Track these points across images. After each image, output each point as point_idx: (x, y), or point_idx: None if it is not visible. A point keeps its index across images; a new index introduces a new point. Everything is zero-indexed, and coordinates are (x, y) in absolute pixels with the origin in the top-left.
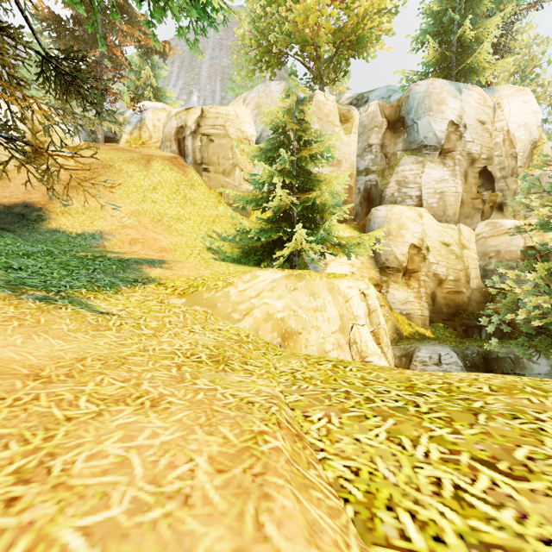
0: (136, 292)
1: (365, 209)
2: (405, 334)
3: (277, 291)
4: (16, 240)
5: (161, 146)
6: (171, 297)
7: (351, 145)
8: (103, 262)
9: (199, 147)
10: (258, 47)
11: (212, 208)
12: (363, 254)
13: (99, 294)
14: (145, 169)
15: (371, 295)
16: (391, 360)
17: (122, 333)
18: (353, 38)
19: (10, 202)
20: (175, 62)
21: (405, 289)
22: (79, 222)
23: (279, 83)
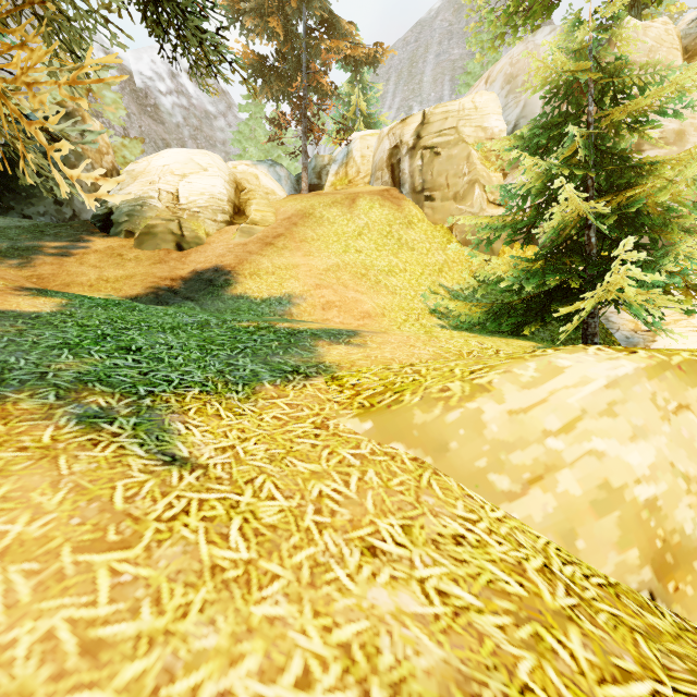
0: (283, 397)
1: None
2: None
3: (626, 416)
4: (193, 310)
5: (371, 180)
6: (344, 414)
7: None
8: (264, 336)
9: (419, 167)
10: None
11: (438, 251)
12: None
13: (214, 401)
14: (349, 211)
15: None
16: None
17: (154, 561)
18: None
19: (203, 267)
20: (391, 78)
21: None
22: (267, 285)
23: (549, 30)
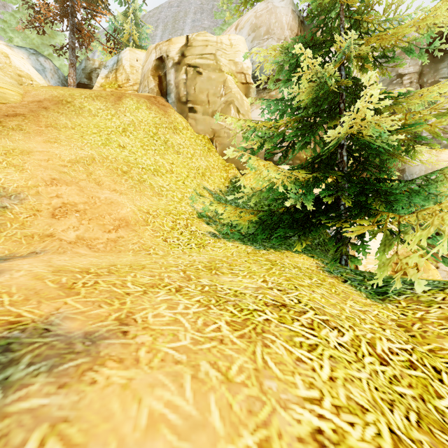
0: None
1: None
2: None
3: None
4: None
5: (139, 88)
6: None
7: None
8: None
9: (184, 81)
10: None
11: (201, 157)
12: None
13: None
14: (113, 106)
15: None
16: None
17: None
18: None
19: None
20: (159, 26)
21: None
22: None
23: None
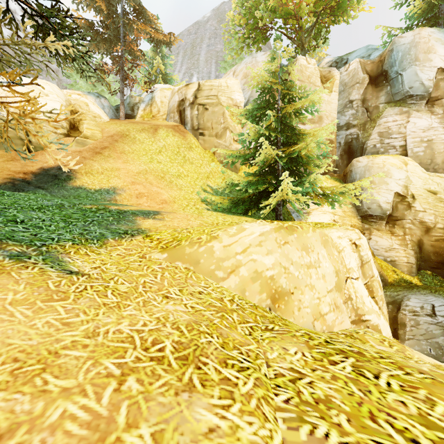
0: (121, 245)
1: (345, 161)
2: (390, 280)
3: (265, 246)
4: (45, 195)
5: (167, 117)
6: (153, 251)
7: (332, 103)
8: (103, 214)
9: (196, 115)
10: (246, 26)
11: (207, 166)
12: (347, 203)
13: (83, 248)
14: (153, 136)
15: (363, 246)
16: (386, 314)
17: (79, 303)
18: (333, 5)
19: (48, 166)
20: (180, 53)
21: (389, 236)
22: (98, 181)
23: (264, 53)
